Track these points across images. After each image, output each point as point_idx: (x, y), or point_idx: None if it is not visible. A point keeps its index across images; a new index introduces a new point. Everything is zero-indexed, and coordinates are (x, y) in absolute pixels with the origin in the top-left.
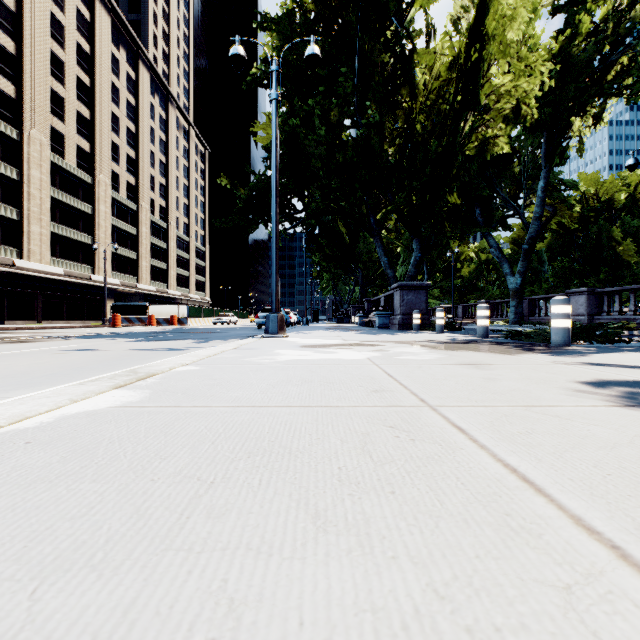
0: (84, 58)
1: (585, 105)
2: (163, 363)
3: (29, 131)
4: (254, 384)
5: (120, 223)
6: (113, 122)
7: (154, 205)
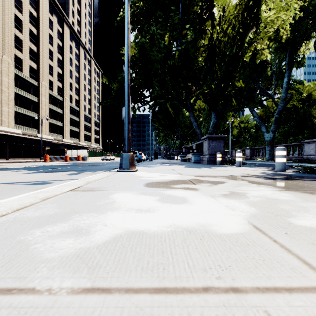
0: (33, 19)
1: (315, 31)
2: None
3: (1, 56)
4: None
5: (53, 107)
6: (50, 54)
7: (72, 98)
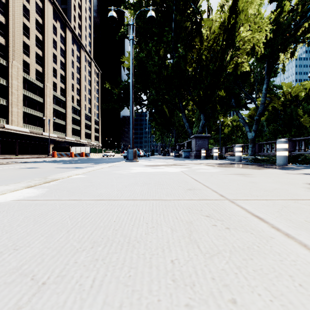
0: (39, 26)
1: (287, 47)
2: (65, 173)
3: (12, 61)
4: (114, 185)
5: (57, 107)
6: (53, 57)
7: (74, 98)
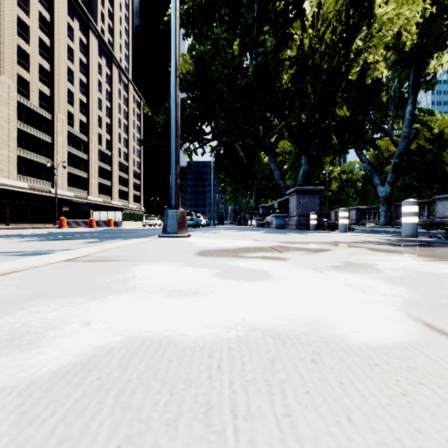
0: (45, 24)
1: None
2: None
3: None
4: None
5: (74, 150)
6: (69, 75)
7: (101, 138)
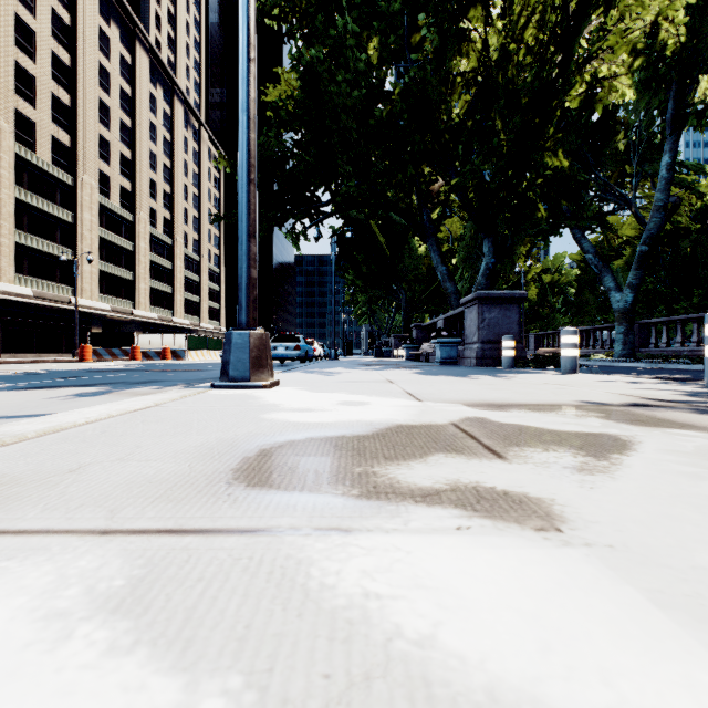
0: (63, 30)
1: None
2: None
3: None
4: None
5: (111, 236)
6: (102, 112)
7: (156, 216)
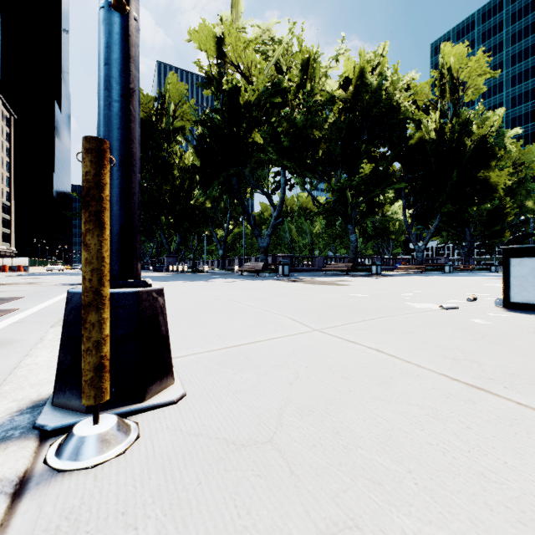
0: None
1: None
2: None
3: None
4: None
5: None
6: None
7: None
